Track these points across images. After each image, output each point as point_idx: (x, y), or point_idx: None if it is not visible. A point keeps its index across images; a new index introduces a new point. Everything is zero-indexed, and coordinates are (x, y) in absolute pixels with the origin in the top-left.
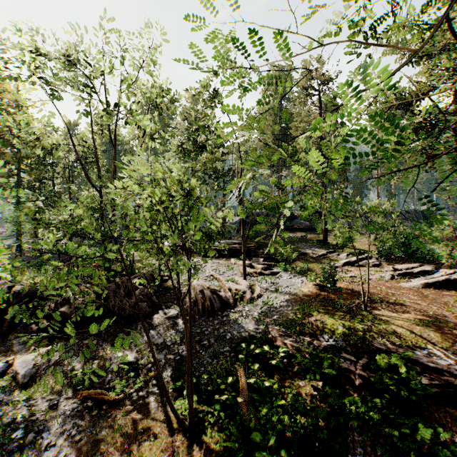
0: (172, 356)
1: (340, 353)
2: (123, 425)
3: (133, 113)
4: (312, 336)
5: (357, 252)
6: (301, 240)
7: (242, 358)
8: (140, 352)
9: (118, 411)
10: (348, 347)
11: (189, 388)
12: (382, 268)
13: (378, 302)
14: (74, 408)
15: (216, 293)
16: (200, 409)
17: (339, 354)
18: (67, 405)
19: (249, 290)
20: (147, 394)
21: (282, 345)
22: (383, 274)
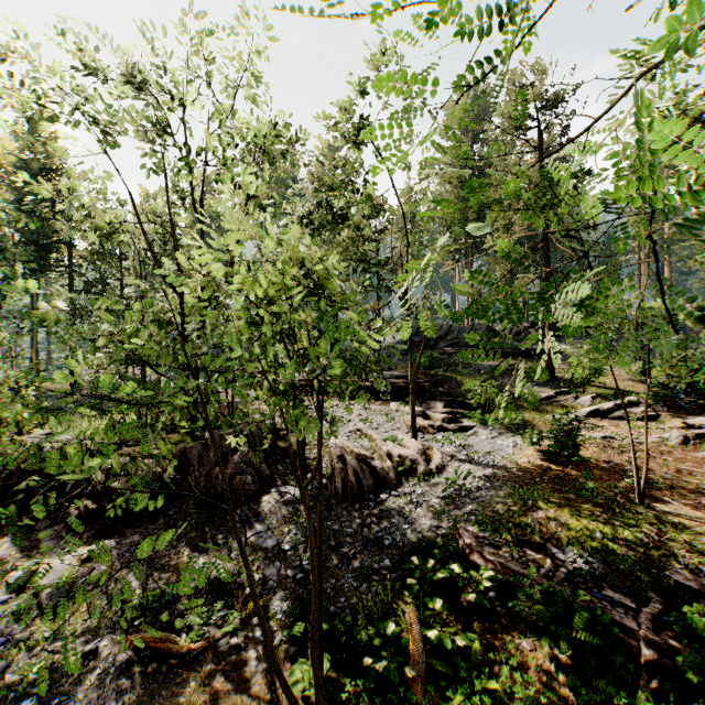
0: (290, 572)
1: (602, 589)
2: (200, 703)
3: (231, 163)
4: (541, 550)
5: (610, 393)
6: (508, 373)
7: (412, 584)
8: (237, 561)
9: (193, 674)
10: (616, 577)
11: (315, 651)
12: (661, 424)
13: (663, 488)
14: (122, 661)
15: (366, 462)
16: (336, 682)
17: (599, 591)
18: (112, 653)
19: (422, 458)
20: (245, 642)
21: (485, 565)
22: (664, 434)
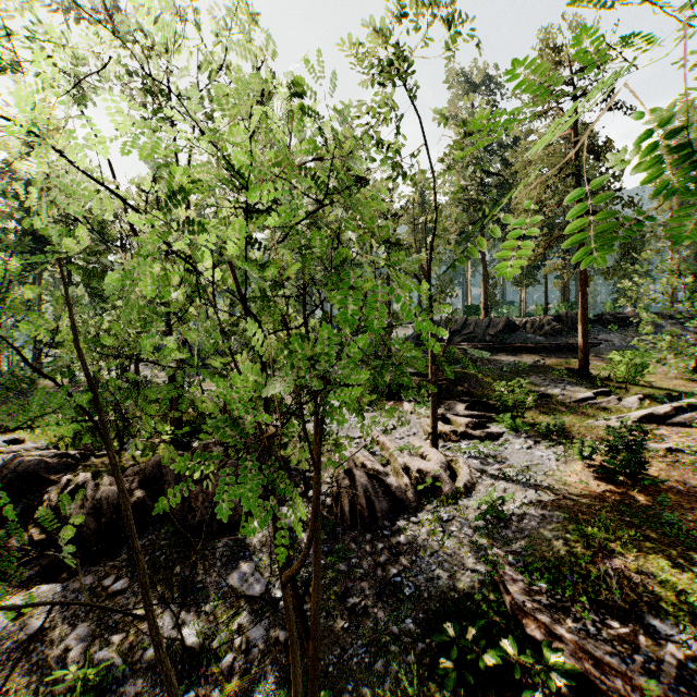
0: (281, 635)
1: None
2: None
3: None
4: (626, 619)
5: (658, 394)
6: (534, 370)
7: (448, 668)
8: (213, 617)
9: None
10: None
11: None
12: None
13: None
14: None
15: (379, 479)
16: None
17: None
18: None
19: (446, 474)
20: None
21: (549, 641)
22: None
